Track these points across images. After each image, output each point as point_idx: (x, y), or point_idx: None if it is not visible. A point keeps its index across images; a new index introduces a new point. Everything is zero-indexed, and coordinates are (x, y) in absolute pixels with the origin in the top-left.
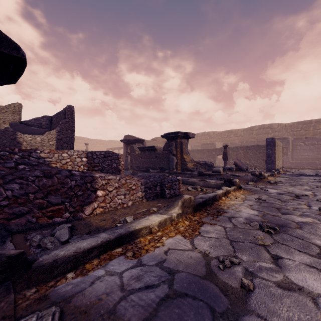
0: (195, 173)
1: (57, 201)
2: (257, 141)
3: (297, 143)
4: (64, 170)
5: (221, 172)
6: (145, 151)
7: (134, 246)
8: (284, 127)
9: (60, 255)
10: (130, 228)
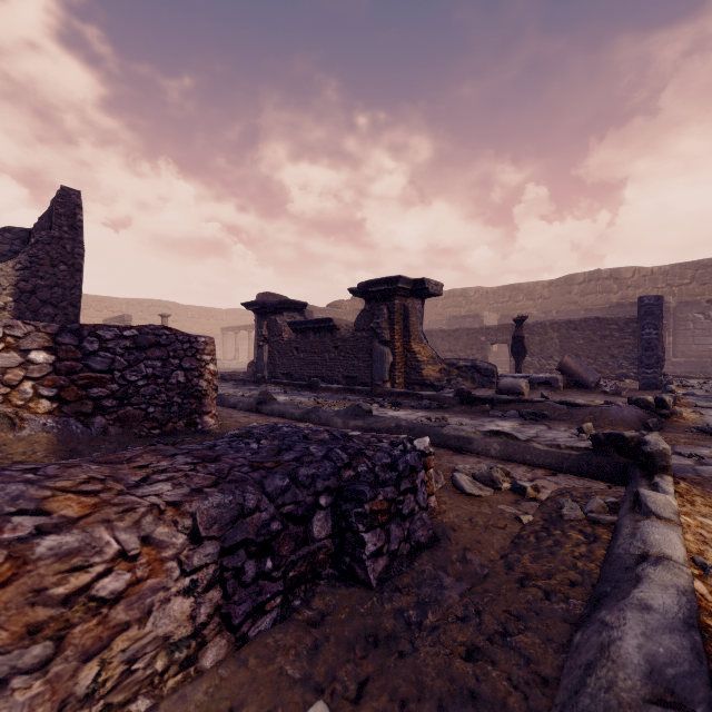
0: (449, 396)
1: None
2: (584, 309)
3: (686, 315)
4: None
5: (525, 393)
6: (307, 333)
7: None
8: (649, 277)
9: None
10: None
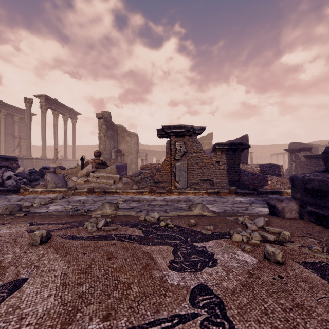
0: None
1: (256, 182)
2: None
3: None
4: (257, 173)
5: None
6: (311, 159)
7: (280, 194)
8: None
9: (262, 190)
10: (279, 190)
